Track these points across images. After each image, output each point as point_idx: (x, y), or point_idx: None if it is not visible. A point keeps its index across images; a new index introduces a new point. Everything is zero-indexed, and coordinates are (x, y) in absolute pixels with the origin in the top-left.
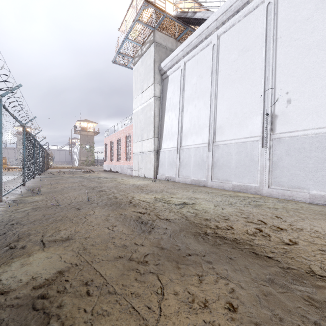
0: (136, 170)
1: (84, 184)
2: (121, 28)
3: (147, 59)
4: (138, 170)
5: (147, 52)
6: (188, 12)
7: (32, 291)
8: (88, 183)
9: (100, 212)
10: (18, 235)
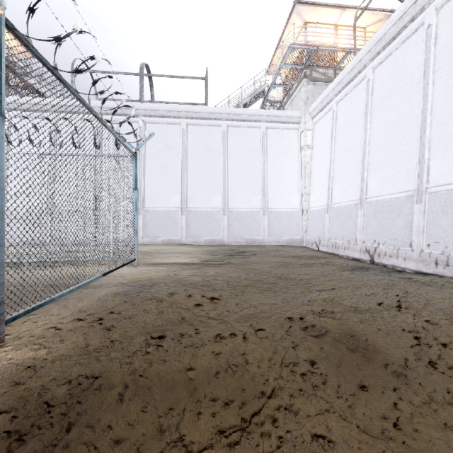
0: None
1: None
2: None
3: None
4: None
5: None
6: (15, 66)
7: None
8: None
9: None
10: None
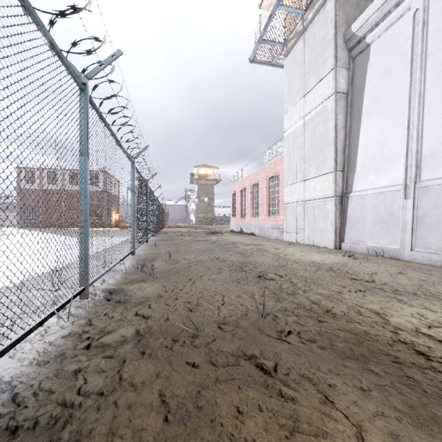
0: (291, 233)
1: (219, 257)
2: (264, 2)
3: (317, 31)
4: (296, 232)
5: (317, 18)
6: None
7: None
8: (224, 253)
9: None
10: None
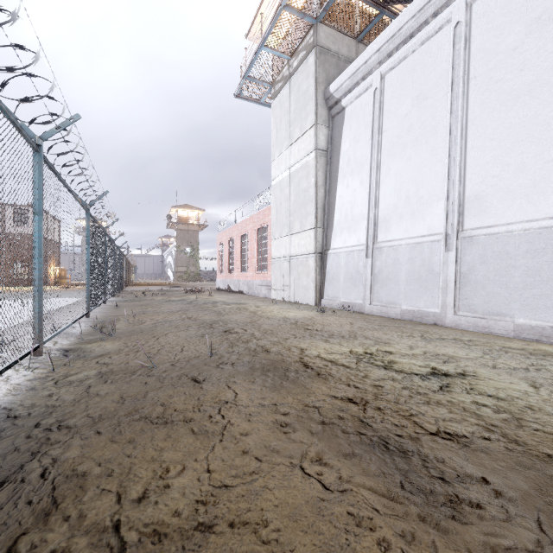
0: (279, 290)
1: (192, 316)
2: (251, 33)
3: (301, 82)
4: (283, 289)
5: (301, 68)
6: None
7: None
8: (199, 313)
9: (249, 396)
10: (53, 484)
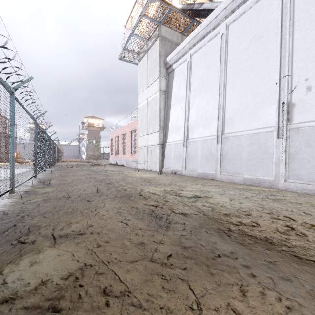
0: (142, 164)
1: (93, 177)
2: (127, 25)
3: (153, 54)
4: (144, 163)
5: (153, 47)
6: (194, 4)
7: (41, 299)
8: (96, 175)
9: (110, 205)
10: (28, 228)
